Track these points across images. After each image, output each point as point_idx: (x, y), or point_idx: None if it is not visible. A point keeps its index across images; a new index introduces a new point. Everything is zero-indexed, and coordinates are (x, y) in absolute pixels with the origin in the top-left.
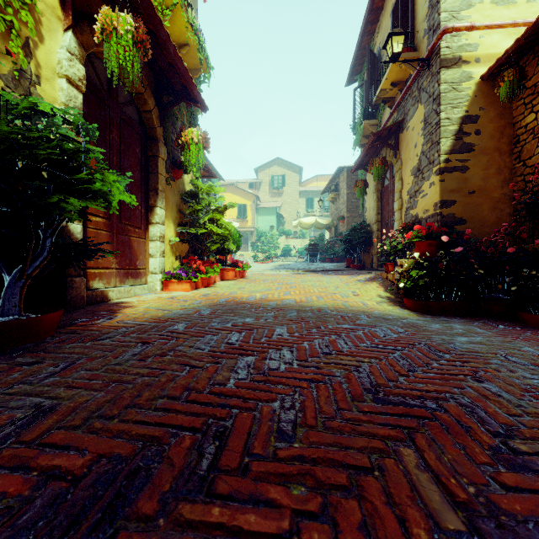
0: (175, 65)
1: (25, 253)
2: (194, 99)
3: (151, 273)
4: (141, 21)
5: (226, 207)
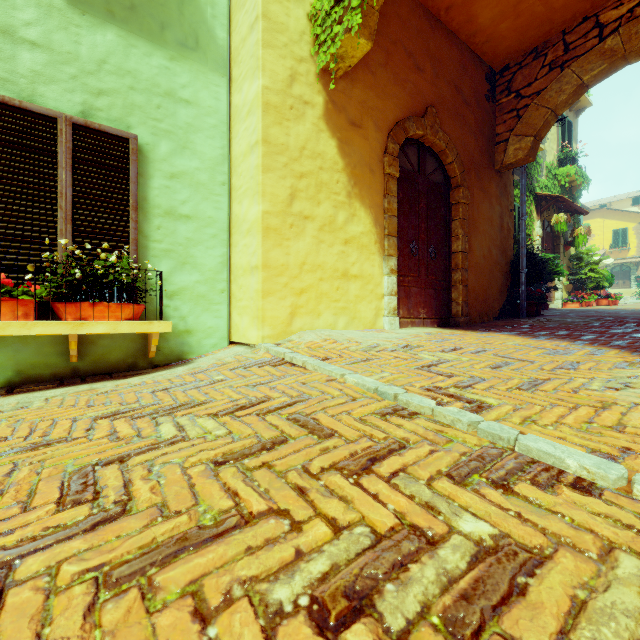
0: (574, 208)
1: (544, 289)
2: (581, 213)
3: (555, 299)
4: (568, 214)
5: (601, 260)
